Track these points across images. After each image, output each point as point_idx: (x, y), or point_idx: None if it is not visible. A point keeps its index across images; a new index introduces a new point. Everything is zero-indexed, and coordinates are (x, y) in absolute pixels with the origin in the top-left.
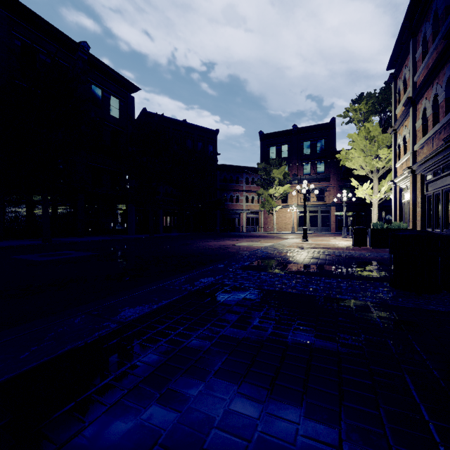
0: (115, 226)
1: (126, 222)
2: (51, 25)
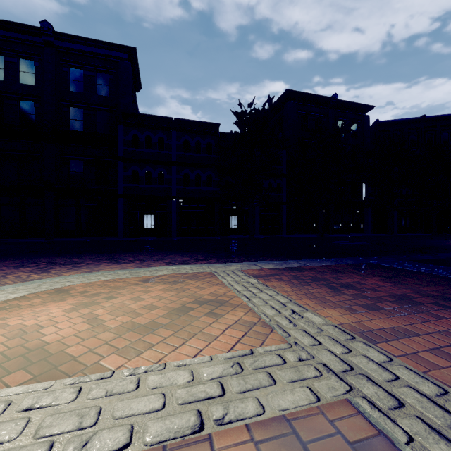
0: (354, 226)
1: (362, 223)
2: (316, 95)
